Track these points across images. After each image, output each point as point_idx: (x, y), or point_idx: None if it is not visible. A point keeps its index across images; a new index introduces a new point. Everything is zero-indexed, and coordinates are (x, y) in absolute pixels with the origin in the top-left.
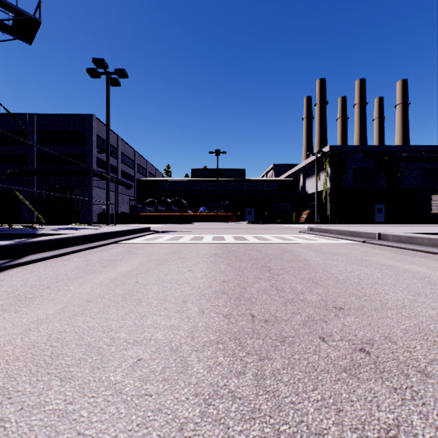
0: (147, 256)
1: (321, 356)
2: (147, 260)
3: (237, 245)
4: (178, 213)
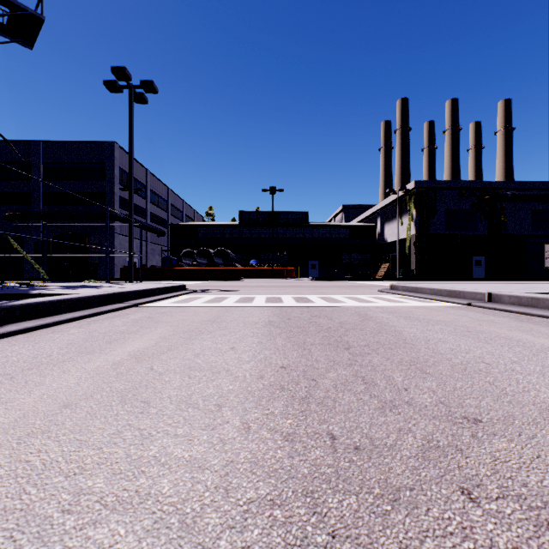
0: (174, 326)
1: (480, 543)
2: (173, 331)
3: (299, 309)
4: (222, 267)
